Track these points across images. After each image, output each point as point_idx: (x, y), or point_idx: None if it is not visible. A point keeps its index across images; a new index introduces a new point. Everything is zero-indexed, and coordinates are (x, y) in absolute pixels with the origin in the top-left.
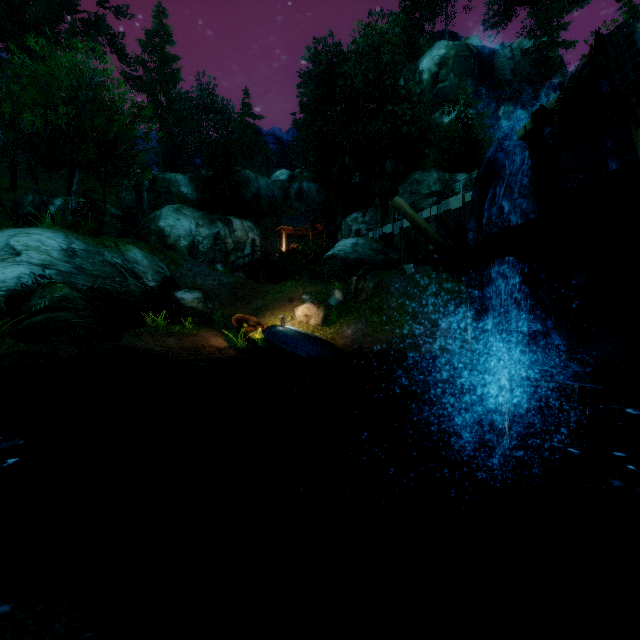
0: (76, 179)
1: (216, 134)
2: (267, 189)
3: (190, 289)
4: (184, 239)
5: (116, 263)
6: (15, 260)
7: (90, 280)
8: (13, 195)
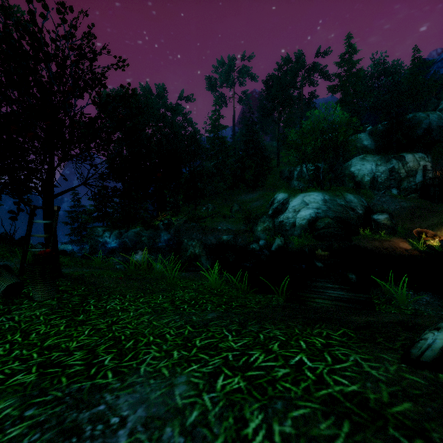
0: (322, 166)
1: (390, 98)
2: (438, 121)
3: (380, 212)
4: (367, 176)
5: (342, 203)
6: (307, 207)
7: (333, 213)
8: (279, 168)
